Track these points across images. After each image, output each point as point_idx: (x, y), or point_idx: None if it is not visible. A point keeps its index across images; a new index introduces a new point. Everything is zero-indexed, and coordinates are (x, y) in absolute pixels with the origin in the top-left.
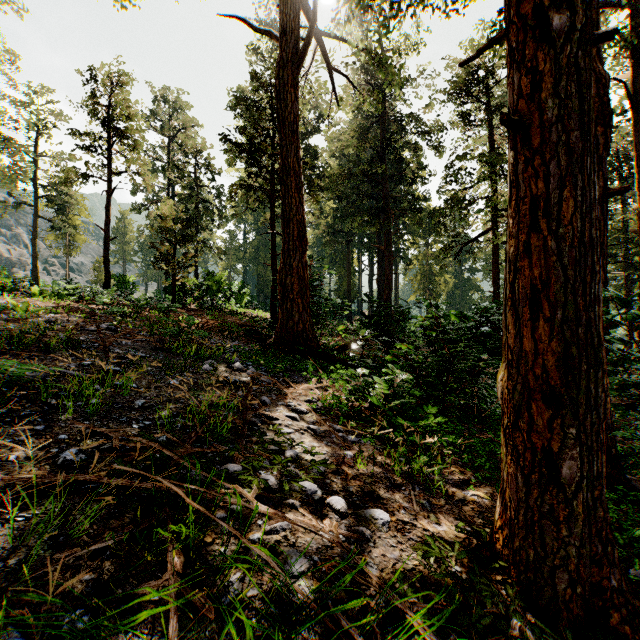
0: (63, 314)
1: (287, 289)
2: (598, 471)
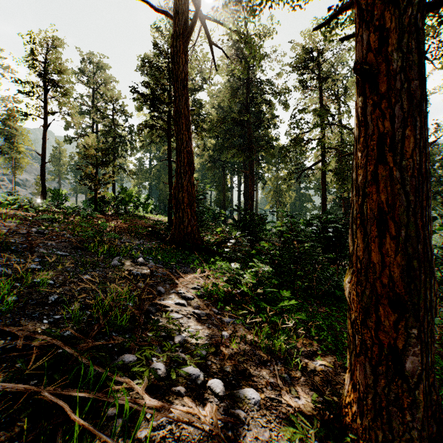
0: (1, 220)
1: (179, 202)
2: (431, 361)
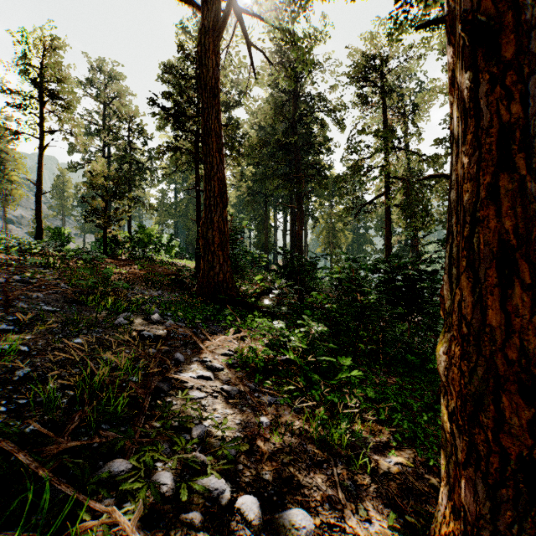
0: None
1: (208, 242)
2: None
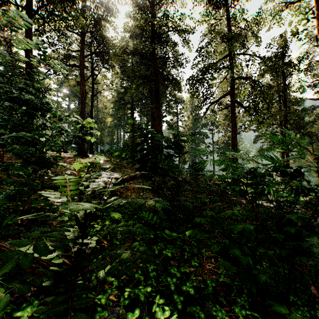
0: None
1: None
2: None
